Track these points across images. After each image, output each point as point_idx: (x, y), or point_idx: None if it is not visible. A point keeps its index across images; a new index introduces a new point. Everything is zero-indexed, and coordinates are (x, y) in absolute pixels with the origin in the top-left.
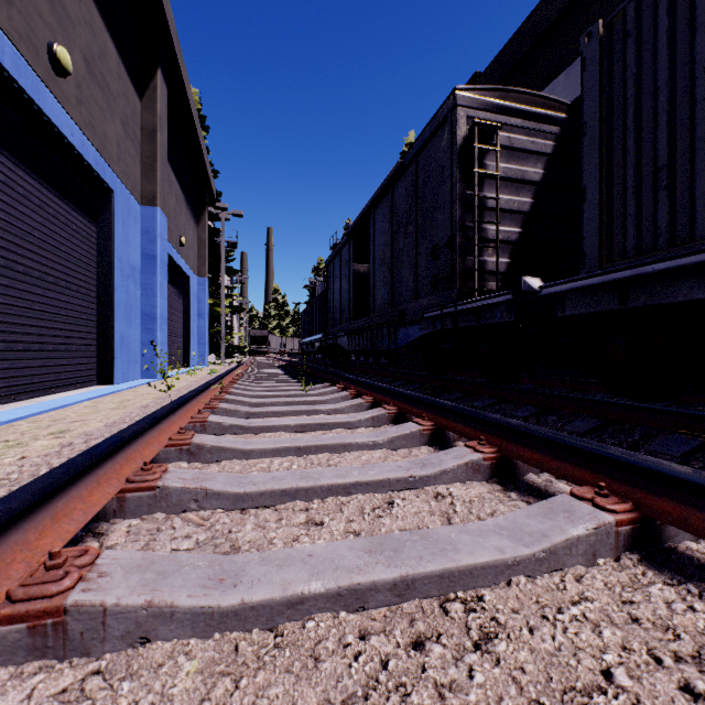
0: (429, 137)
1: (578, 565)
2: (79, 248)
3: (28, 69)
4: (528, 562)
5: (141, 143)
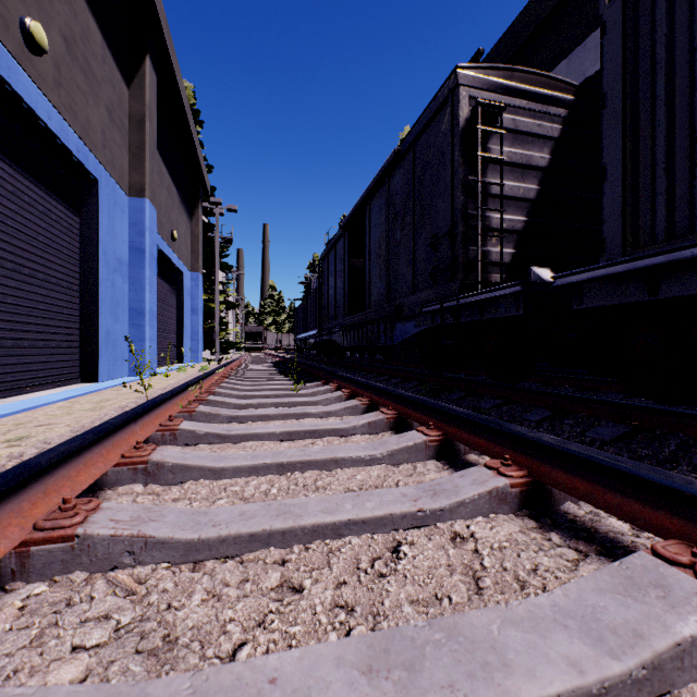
0: (428, 120)
1: (694, 684)
2: (60, 239)
3: None
4: (621, 687)
5: (129, 133)
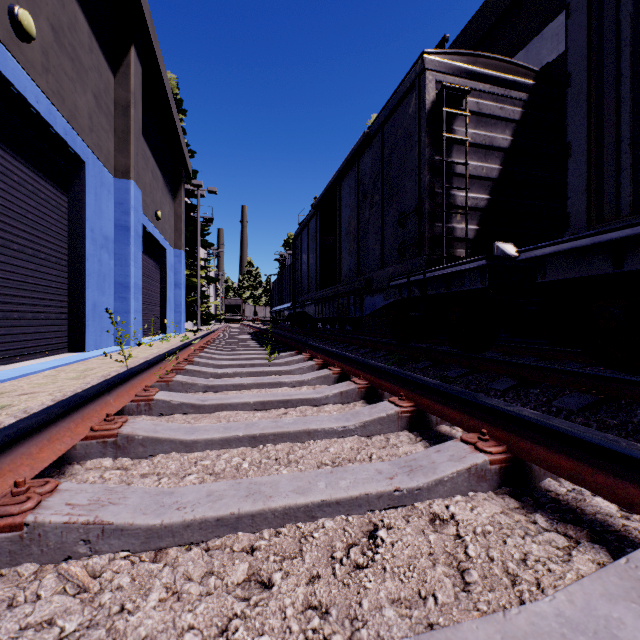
0: (395, 104)
1: None
2: (49, 217)
3: None
4: None
5: (115, 118)
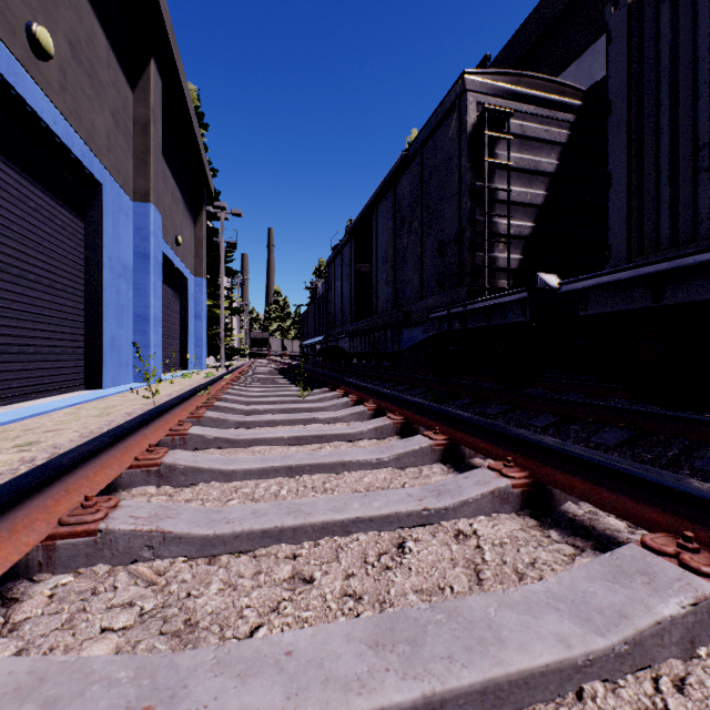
0: (435, 126)
1: (673, 659)
2: (65, 244)
3: (2, 49)
4: (605, 660)
5: (133, 137)
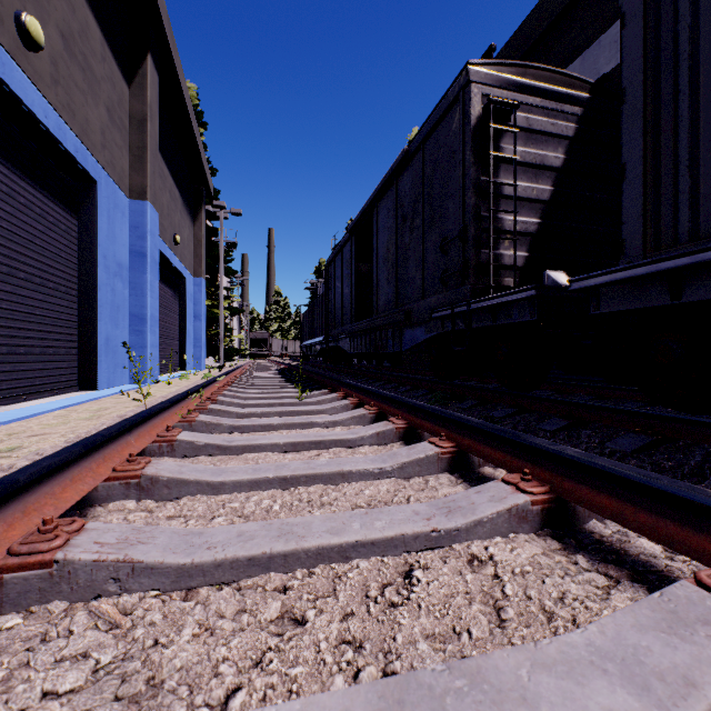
0: (438, 119)
1: None
2: (58, 242)
3: None
4: None
5: (130, 133)
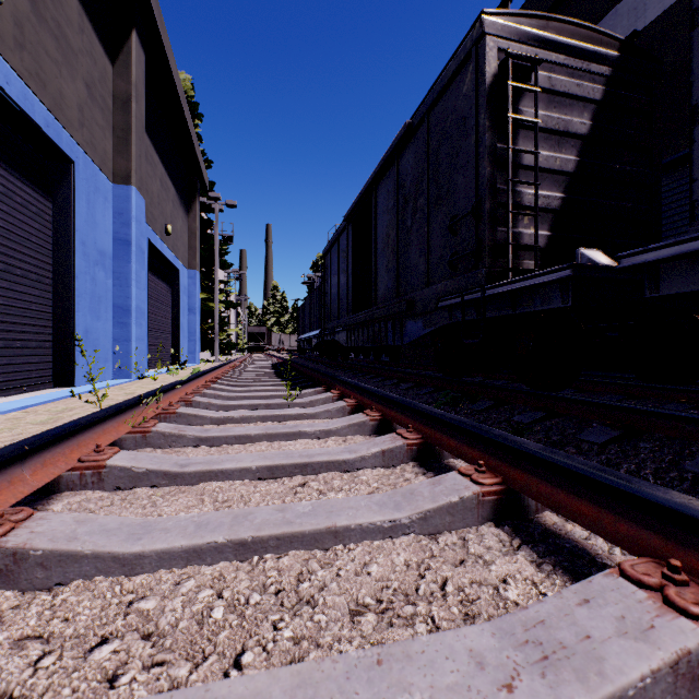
0: (445, 84)
1: None
2: (27, 225)
3: None
4: None
5: (113, 114)
